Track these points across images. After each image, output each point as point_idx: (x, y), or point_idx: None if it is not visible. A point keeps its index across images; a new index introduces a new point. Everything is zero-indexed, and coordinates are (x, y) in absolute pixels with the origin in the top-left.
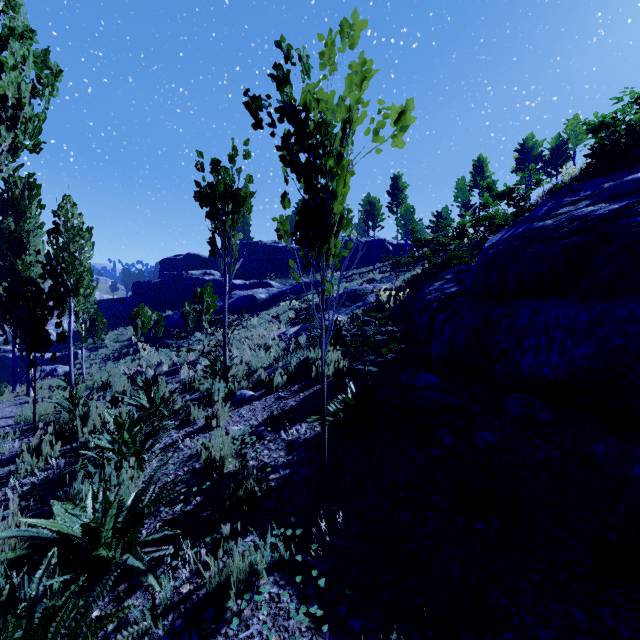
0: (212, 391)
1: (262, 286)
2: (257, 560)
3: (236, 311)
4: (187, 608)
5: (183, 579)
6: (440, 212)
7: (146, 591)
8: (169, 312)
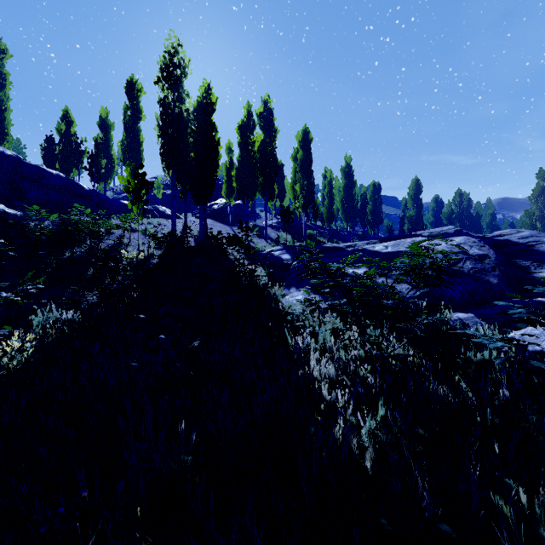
0: None
1: None
2: None
3: None
4: None
5: None
6: None
7: None
8: None
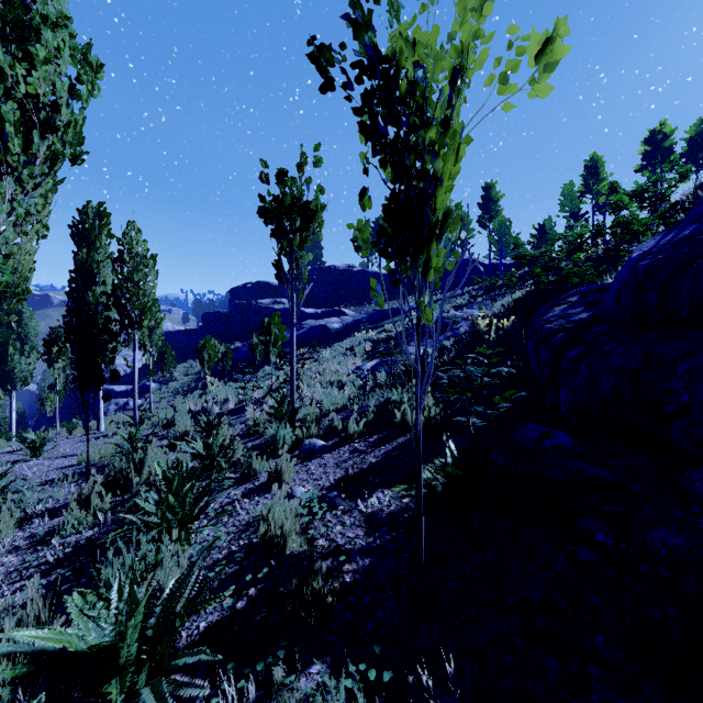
0: (277, 438)
1: (335, 315)
2: None
3: (307, 342)
4: None
5: None
6: (543, 224)
7: None
8: (238, 344)
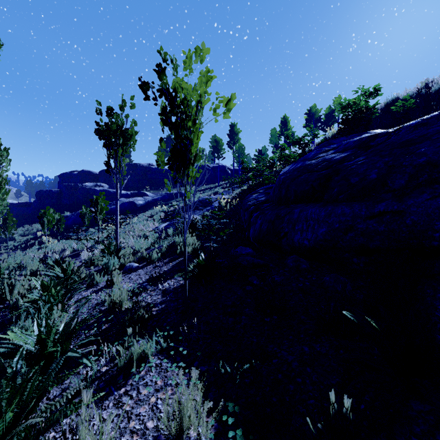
0: (109, 265)
1: (140, 195)
2: (148, 347)
3: (121, 213)
4: (106, 377)
5: (102, 365)
6: (261, 150)
7: (78, 374)
8: (67, 213)
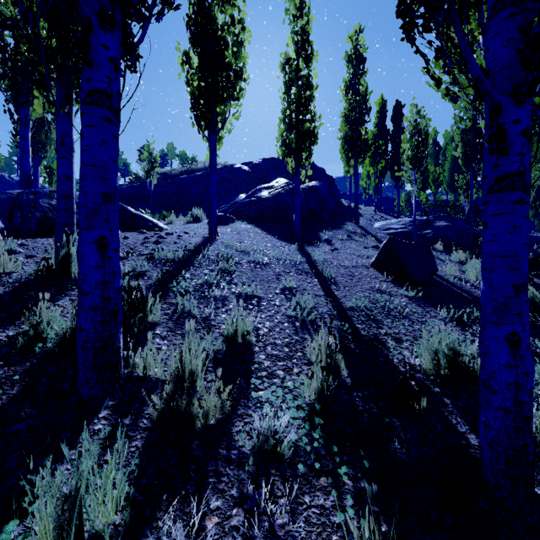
0: None
1: None
2: None
3: None
4: None
5: None
6: None
7: None
8: None
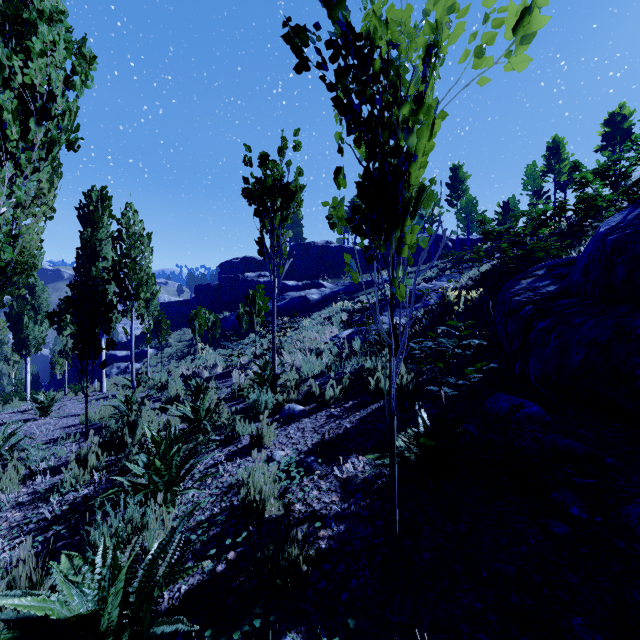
0: (259, 403)
1: (314, 287)
2: None
3: (289, 312)
4: None
5: None
6: (507, 202)
7: None
8: (226, 313)
